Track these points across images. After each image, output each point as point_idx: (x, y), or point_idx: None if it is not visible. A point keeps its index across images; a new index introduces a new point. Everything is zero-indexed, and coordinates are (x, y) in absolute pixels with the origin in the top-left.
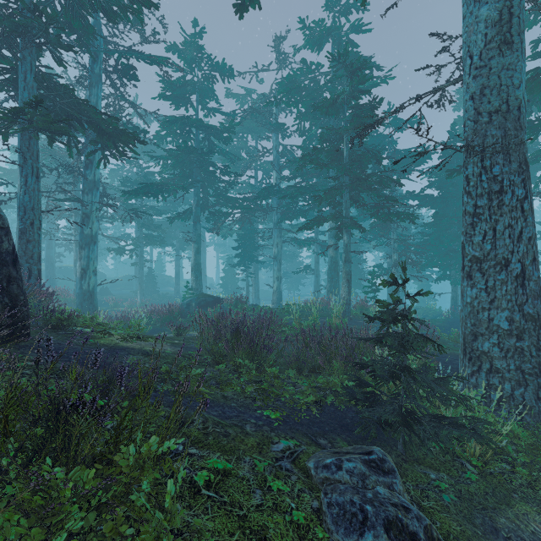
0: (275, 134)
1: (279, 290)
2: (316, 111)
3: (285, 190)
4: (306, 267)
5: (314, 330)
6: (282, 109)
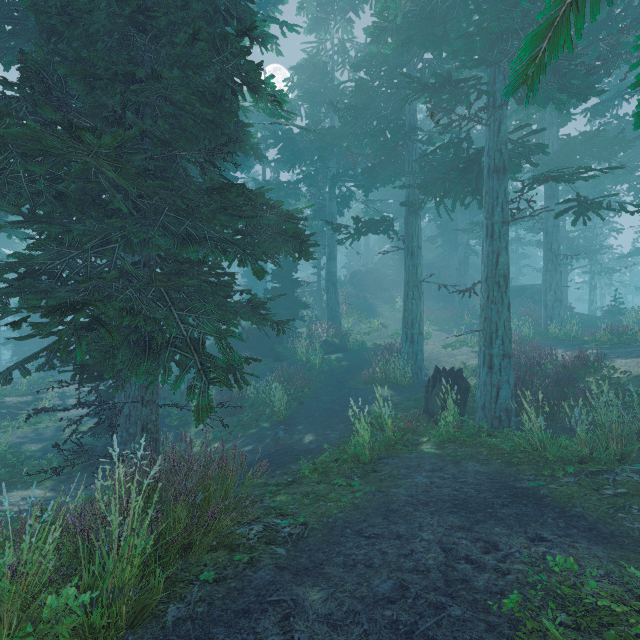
0: None
1: None
2: None
3: None
4: None
5: None
6: None
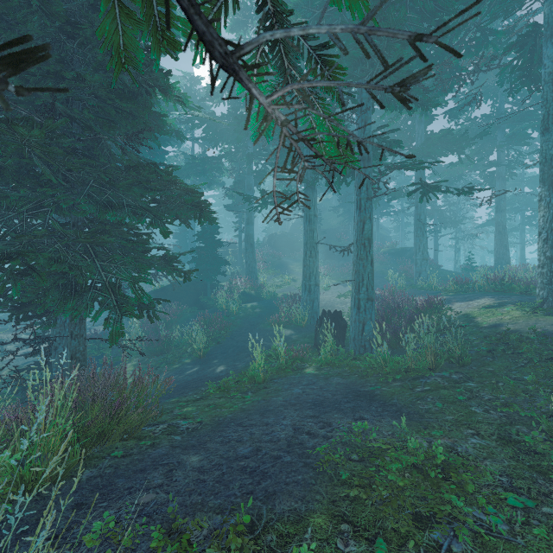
0: None
1: None
2: None
3: None
4: None
5: None
6: None
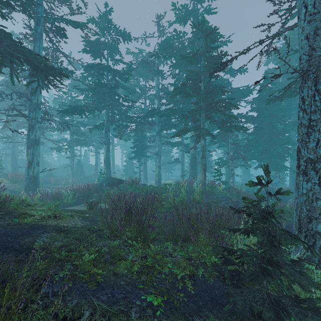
0: (157, 77)
1: (159, 174)
2: (183, 62)
3: (163, 111)
4: (176, 159)
5: (183, 204)
6: (161, 61)
